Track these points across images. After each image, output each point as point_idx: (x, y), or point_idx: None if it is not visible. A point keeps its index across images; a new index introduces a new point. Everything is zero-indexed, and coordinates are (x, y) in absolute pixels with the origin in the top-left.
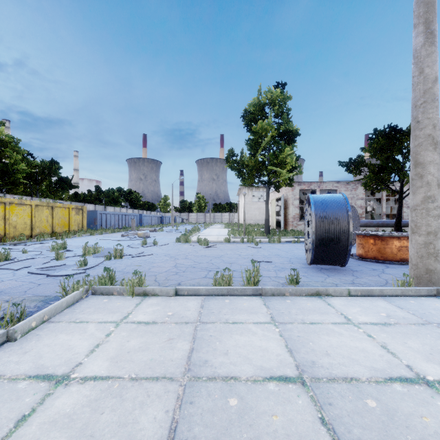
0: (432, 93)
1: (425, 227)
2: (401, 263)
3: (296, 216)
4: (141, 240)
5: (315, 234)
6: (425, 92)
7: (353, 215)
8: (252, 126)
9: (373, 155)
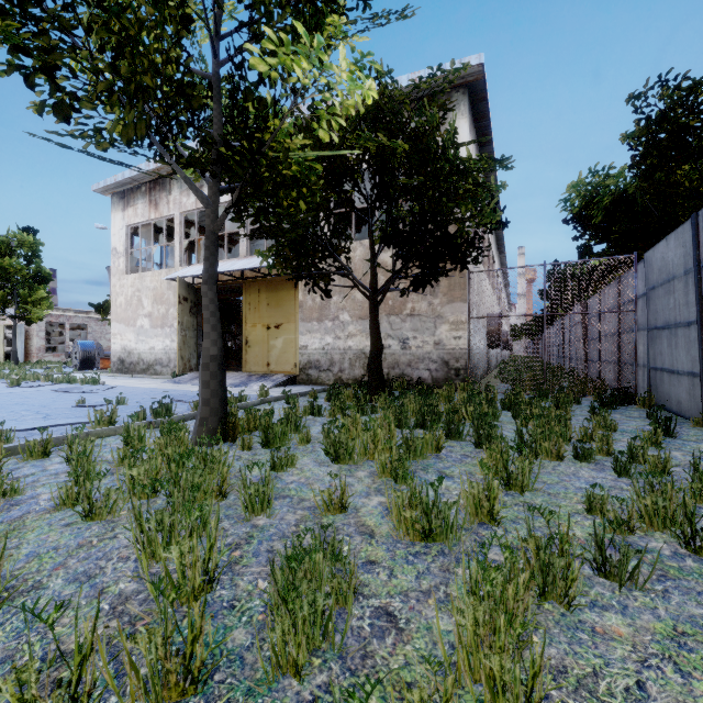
0: None
1: None
2: None
3: (43, 347)
4: None
5: (81, 357)
6: None
7: (100, 349)
8: None
9: None
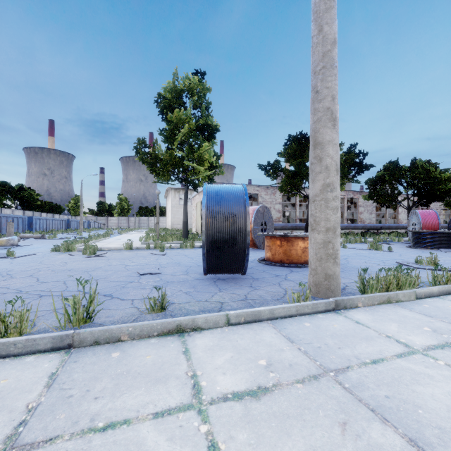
0: (331, 57)
1: (324, 223)
2: (305, 266)
3: None
4: (0, 250)
5: (205, 235)
6: (325, 55)
7: (267, 216)
8: (168, 114)
9: (288, 159)
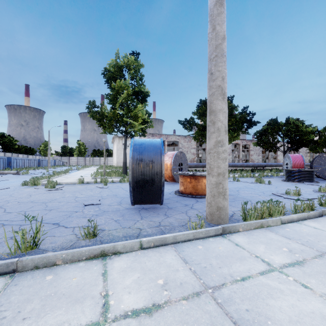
0: (221, 48)
1: (217, 169)
2: None
3: None
4: None
5: (131, 177)
6: (217, 47)
7: (183, 159)
8: (112, 83)
9: (199, 117)
